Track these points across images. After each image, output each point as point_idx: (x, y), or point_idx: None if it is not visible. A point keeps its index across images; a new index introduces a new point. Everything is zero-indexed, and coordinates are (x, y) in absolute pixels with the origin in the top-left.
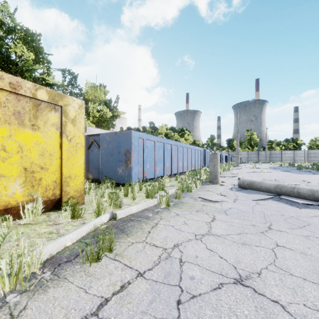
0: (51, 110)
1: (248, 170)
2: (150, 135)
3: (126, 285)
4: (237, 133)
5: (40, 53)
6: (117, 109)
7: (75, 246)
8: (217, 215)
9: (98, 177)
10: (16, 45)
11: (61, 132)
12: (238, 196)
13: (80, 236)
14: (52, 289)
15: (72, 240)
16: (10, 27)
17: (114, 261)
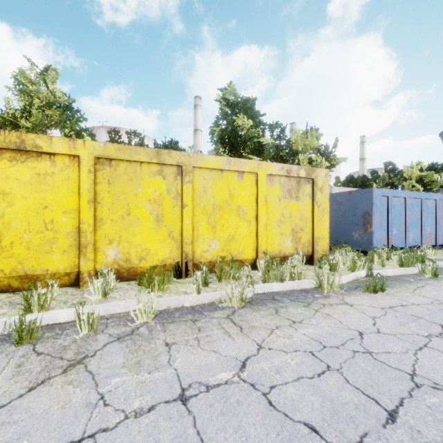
0: (306, 184)
1: None
2: (398, 190)
3: (405, 305)
4: None
5: (256, 117)
6: (334, 156)
7: (348, 285)
8: None
9: None
10: (237, 116)
11: (313, 200)
12: None
13: (348, 280)
14: (352, 296)
15: (344, 280)
16: (235, 103)
17: (388, 296)
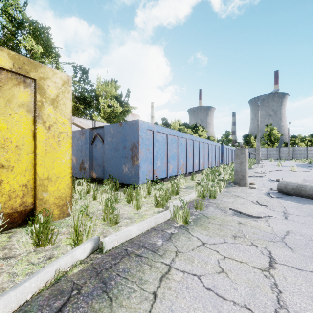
0: (18, 84)
1: (274, 168)
2: (161, 126)
3: None
4: (257, 128)
5: (49, 46)
6: (128, 104)
7: None
8: (274, 249)
9: (102, 176)
10: (26, 39)
11: (35, 116)
12: (286, 207)
13: (16, 304)
14: None
15: None
16: (19, 20)
17: None
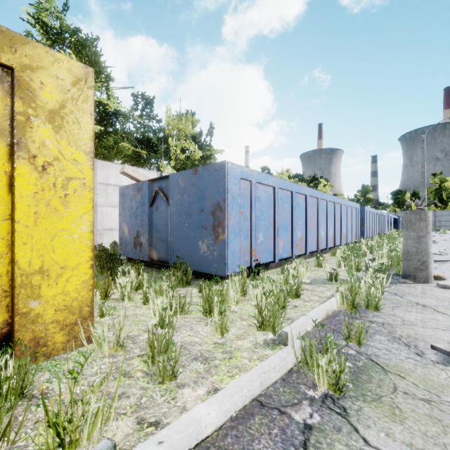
0: None
1: None
2: (265, 174)
3: None
4: (421, 178)
5: (96, 64)
6: (211, 147)
7: None
8: None
9: (166, 258)
10: None
11: (11, 145)
12: None
13: None
14: None
15: None
16: (55, 28)
17: None
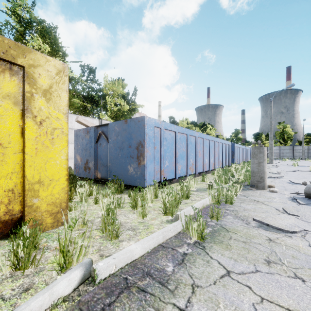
0: (2, 72)
1: (290, 168)
2: (169, 123)
3: None
4: (270, 125)
5: (56, 45)
6: (135, 103)
7: None
8: None
9: (106, 176)
10: (34, 39)
11: (23, 110)
12: None
13: None
14: None
15: None
16: (26, 19)
17: None
